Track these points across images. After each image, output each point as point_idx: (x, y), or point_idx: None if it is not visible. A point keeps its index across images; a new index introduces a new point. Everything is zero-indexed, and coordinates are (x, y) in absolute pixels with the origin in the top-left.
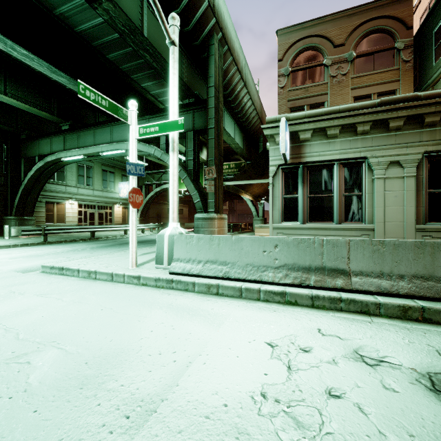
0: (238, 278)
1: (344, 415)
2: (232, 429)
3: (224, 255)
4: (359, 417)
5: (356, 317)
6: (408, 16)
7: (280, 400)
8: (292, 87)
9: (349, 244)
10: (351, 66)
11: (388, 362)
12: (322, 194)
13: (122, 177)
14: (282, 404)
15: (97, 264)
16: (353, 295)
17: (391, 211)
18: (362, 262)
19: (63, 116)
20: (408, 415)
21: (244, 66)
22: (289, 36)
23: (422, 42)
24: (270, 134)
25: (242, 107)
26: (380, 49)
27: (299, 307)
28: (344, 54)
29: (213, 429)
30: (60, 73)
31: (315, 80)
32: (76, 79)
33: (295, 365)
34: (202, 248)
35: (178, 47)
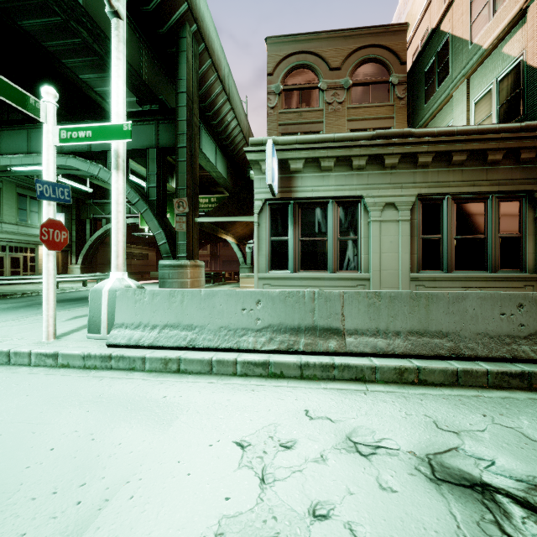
0: (208, 346)
1: None
2: None
3: (189, 317)
4: None
5: (351, 386)
6: (402, 51)
7: None
8: (284, 109)
9: (344, 297)
10: (348, 94)
11: (385, 448)
12: (315, 237)
13: None
14: None
15: None
16: (347, 360)
17: (386, 259)
18: (357, 318)
19: None
20: (409, 527)
21: (227, 75)
22: (280, 47)
23: (414, 80)
24: (255, 159)
25: (226, 127)
26: (376, 80)
27: (285, 380)
28: (341, 79)
29: None
30: None
31: (309, 104)
32: None
33: (271, 474)
34: (159, 307)
35: (135, 31)
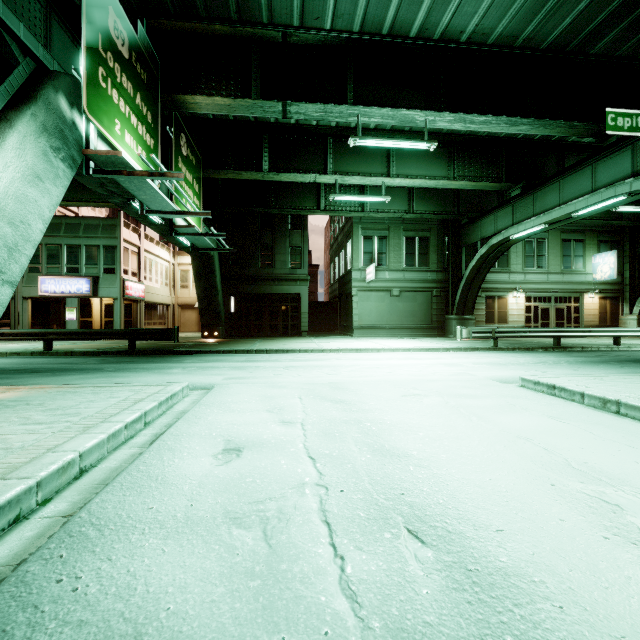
0: None
1: None
2: None
3: None
4: None
5: None
6: None
7: None
8: None
9: None
10: None
11: None
12: None
13: (598, 245)
14: None
15: (611, 391)
16: None
17: None
18: None
19: (513, 179)
20: None
21: None
22: None
23: None
24: None
25: None
26: None
27: None
28: None
29: None
30: (521, 121)
31: None
32: (541, 117)
33: None
34: None
35: None
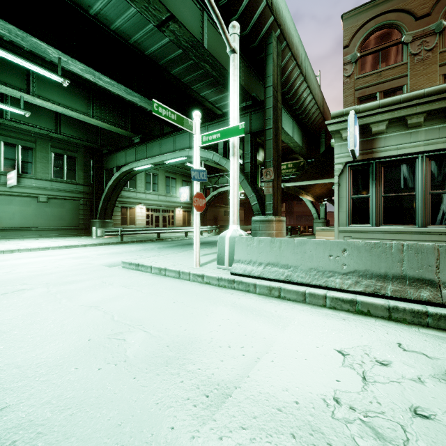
0: (300, 282)
1: (435, 437)
2: (305, 425)
3: (285, 259)
4: None
5: None
6: None
7: (355, 408)
8: (361, 74)
9: (438, 250)
10: (440, 38)
11: None
12: (400, 193)
13: (182, 182)
14: (358, 412)
15: (166, 263)
16: (443, 311)
17: None
18: None
19: (135, 131)
20: None
21: (303, 59)
22: (356, 18)
23: None
24: (335, 129)
25: (302, 103)
26: None
27: (372, 318)
28: (430, 25)
29: (286, 421)
30: (134, 93)
31: (390, 62)
32: (146, 97)
33: (371, 377)
34: (263, 250)
35: None
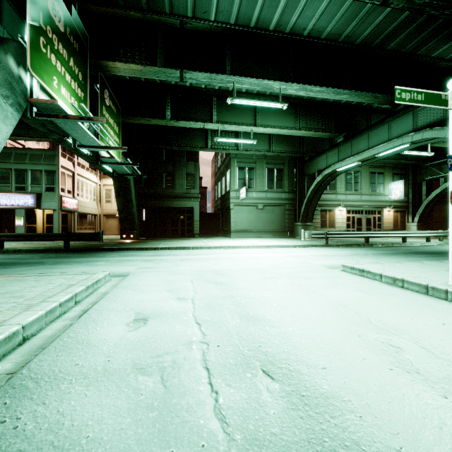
0: None
1: None
2: None
3: None
4: None
5: None
6: None
7: None
8: None
9: None
10: None
11: None
12: None
13: (392, 176)
14: None
15: (399, 272)
16: None
17: None
18: None
19: (338, 130)
20: None
21: None
22: None
23: None
24: None
25: None
26: None
27: None
28: None
29: None
30: (343, 91)
31: None
32: (356, 90)
33: None
34: None
35: None
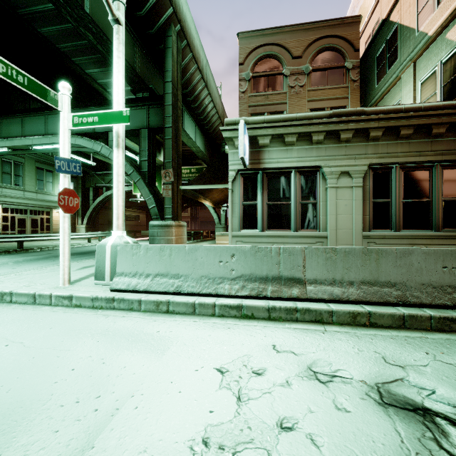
0: (191, 292)
1: (296, 453)
2: None
3: (176, 267)
4: (311, 452)
5: (311, 327)
6: (355, 39)
7: (224, 446)
8: (253, 93)
9: (305, 252)
10: (308, 79)
11: (340, 377)
12: (280, 201)
13: None
14: (227, 450)
15: (15, 283)
16: (308, 305)
17: (342, 219)
18: (316, 270)
19: None
20: (360, 440)
21: (205, 66)
22: (250, 40)
23: (366, 65)
24: (229, 136)
25: (204, 109)
26: (333, 66)
27: (255, 321)
28: (302, 66)
29: None
30: None
31: (275, 88)
32: None
33: (246, 394)
34: (151, 260)
35: (130, 32)
